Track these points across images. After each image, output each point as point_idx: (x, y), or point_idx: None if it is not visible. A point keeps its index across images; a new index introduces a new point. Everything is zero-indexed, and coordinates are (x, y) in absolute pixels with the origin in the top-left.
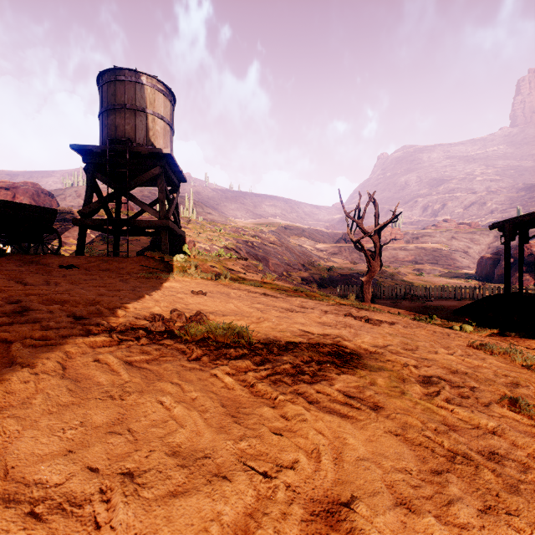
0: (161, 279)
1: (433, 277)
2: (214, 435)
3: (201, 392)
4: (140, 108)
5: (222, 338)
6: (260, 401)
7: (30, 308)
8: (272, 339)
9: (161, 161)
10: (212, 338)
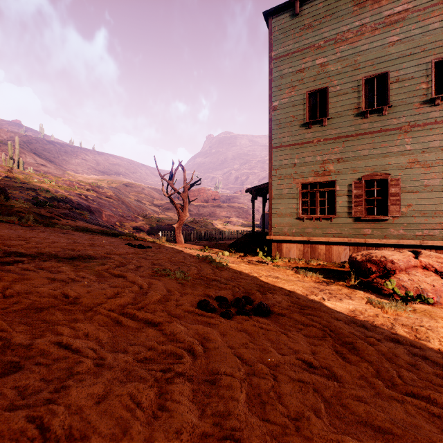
0: None
1: (234, 226)
2: None
3: None
4: None
5: None
6: None
7: None
8: (18, 251)
9: None
10: None
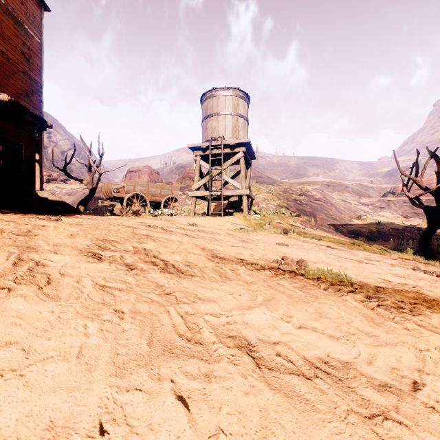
0: (250, 233)
1: None
2: (371, 328)
3: (346, 307)
4: (228, 113)
5: (331, 278)
6: (383, 318)
7: (214, 252)
8: (363, 283)
9: (243, 148)
10: (323, 278)
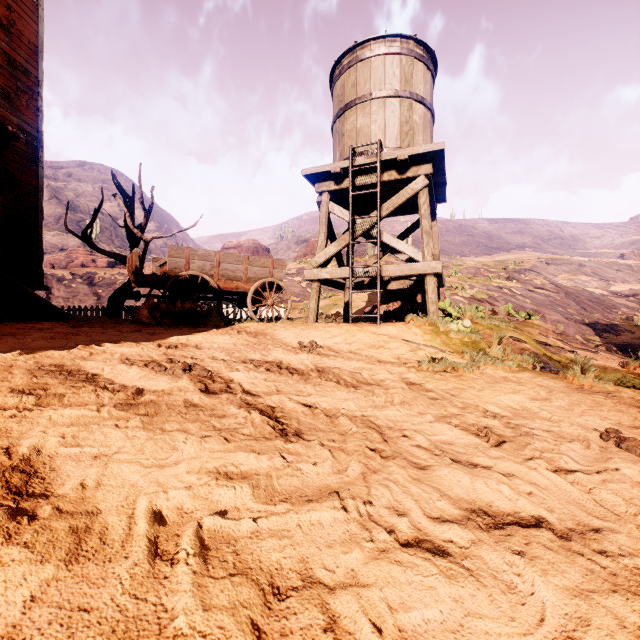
0: (465, 376)
1: None
2: None
3: None
4: (391, 92)
5: None
6: None
7: None
8: None
9: (425, 167)
10: None
